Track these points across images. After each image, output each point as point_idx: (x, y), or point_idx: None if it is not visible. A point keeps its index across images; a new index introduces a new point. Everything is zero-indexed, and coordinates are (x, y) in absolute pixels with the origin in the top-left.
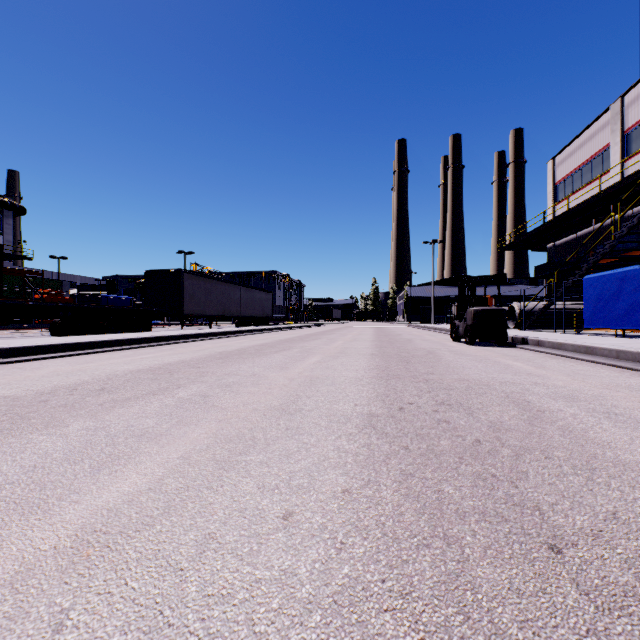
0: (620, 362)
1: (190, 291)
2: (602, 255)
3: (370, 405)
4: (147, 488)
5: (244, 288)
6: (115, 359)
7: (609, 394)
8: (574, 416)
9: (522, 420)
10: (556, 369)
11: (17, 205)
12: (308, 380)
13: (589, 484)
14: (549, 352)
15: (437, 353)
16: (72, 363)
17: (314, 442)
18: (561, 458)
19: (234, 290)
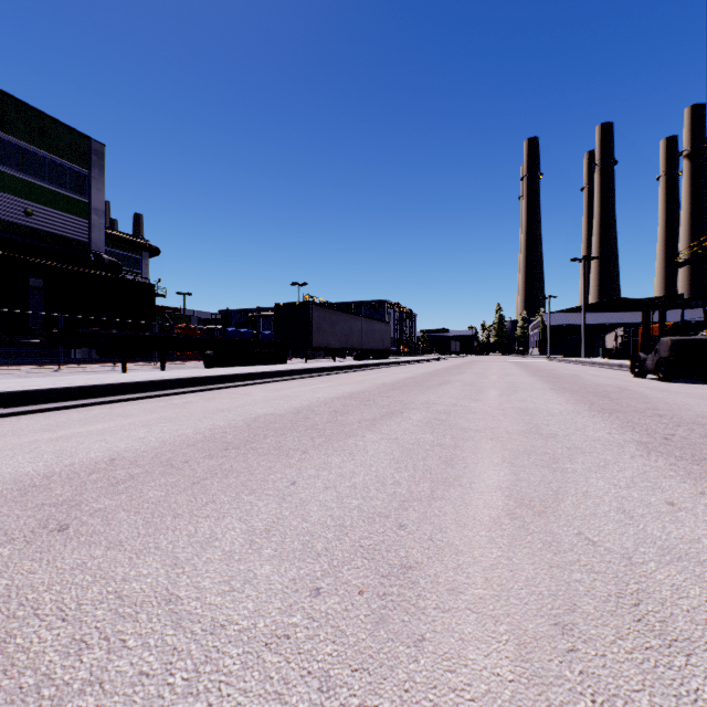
0: None
1: (317, 323)
2: None
3: (625, 434)
4: (513, 479)
5: (365, 319)
6: (296, 388)
7: None
8: None
9: None
10: None
11: (153, 246)
12: (520, 411)
13: None
14: None
15: (632, 389)
16: (267, 390)
17: (613, 459)
18: None
19: (356, 321)
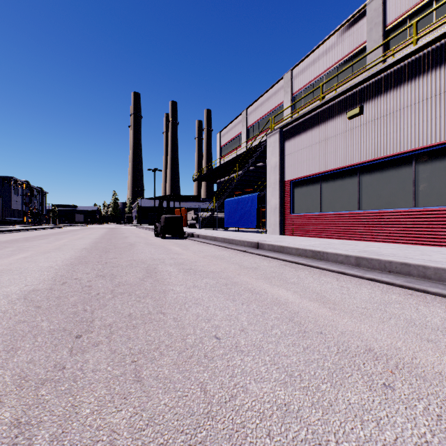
0: (223, 244)
1: None
2: (232, 189)
3: (40, 284)
4: None
5: None
6: None
7: (200, 260)
8: (170, 273)
9: (140, 278)
10: (193, 250)
11: None
12: None
13: (135, 303)
14: (200, 241)
15: (135, 245)
16: None
17: None
18: (137, 294)
19: None
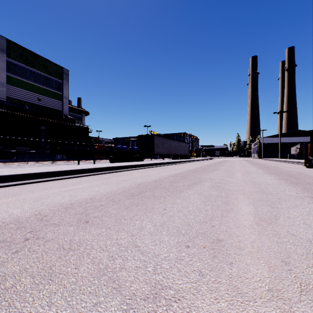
0: None
1: (156, 143)
2: None
3: (304, 193)
4: (255, 210)
5: (177, 141)
6: (151, 171)
7: None
8: None
9: None
10: None
11: (86, 111)
12: (253, 182)
13: None
14: None
15: (306, 173)
16: (139, 172)
17: (299, 203)
18: None
19: (173, 142)
